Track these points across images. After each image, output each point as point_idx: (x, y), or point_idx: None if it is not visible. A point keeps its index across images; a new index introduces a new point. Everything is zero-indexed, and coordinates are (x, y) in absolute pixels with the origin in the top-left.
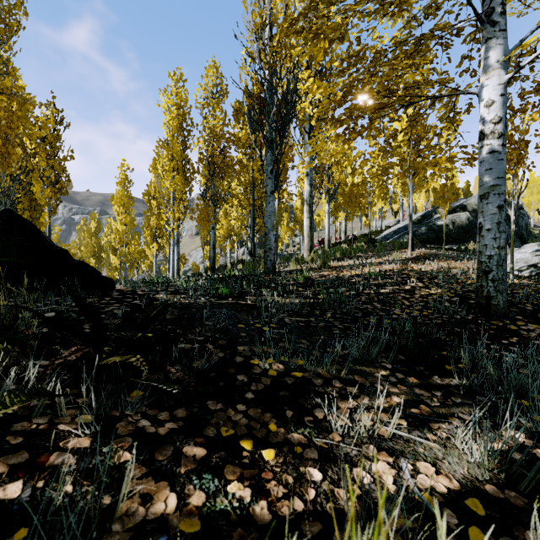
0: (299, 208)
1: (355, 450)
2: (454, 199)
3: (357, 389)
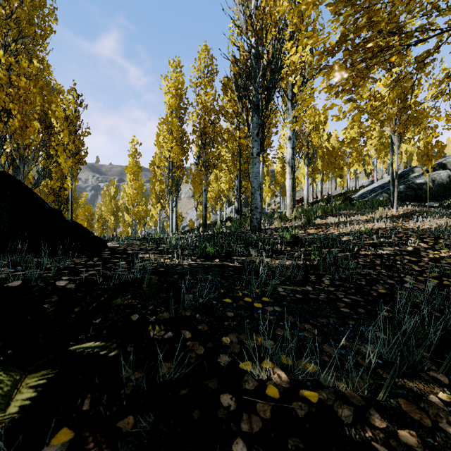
0: (279, 172)
1: None
2: (439, 156)
3: (414, 435)
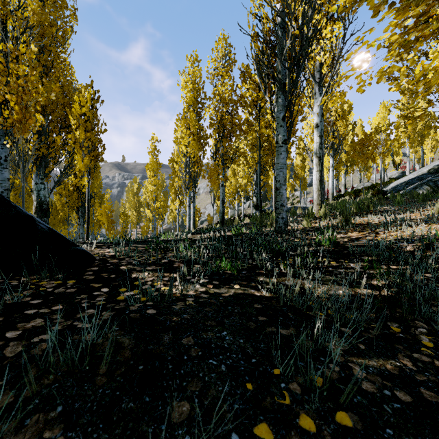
0: (299, 165)
1: None
2: None
3: None
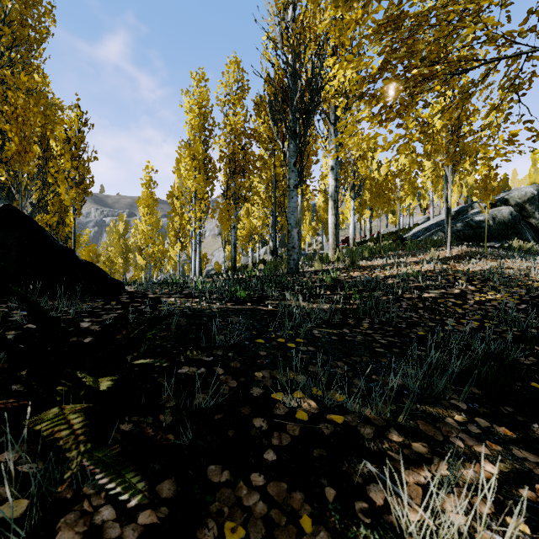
0: (321, 206)
1: None
2: (498, 191)
3: (425, 446)
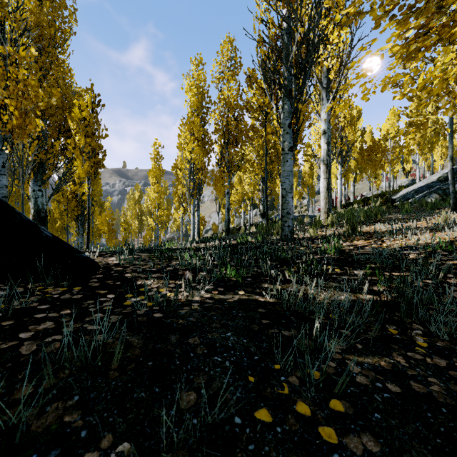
0: (307, 173)
1: None
2: None
3: None
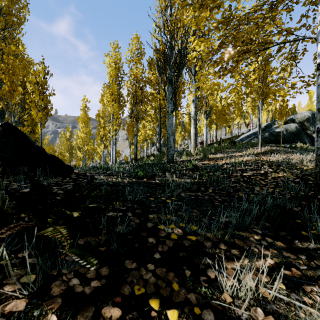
0: (187, 123)
1: (245, 312)
2: (288, 115)
3: (238, 251)
